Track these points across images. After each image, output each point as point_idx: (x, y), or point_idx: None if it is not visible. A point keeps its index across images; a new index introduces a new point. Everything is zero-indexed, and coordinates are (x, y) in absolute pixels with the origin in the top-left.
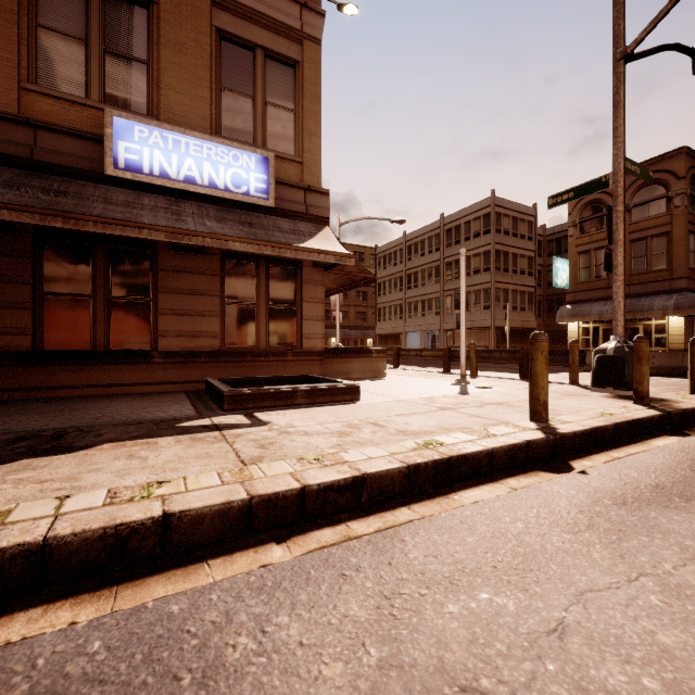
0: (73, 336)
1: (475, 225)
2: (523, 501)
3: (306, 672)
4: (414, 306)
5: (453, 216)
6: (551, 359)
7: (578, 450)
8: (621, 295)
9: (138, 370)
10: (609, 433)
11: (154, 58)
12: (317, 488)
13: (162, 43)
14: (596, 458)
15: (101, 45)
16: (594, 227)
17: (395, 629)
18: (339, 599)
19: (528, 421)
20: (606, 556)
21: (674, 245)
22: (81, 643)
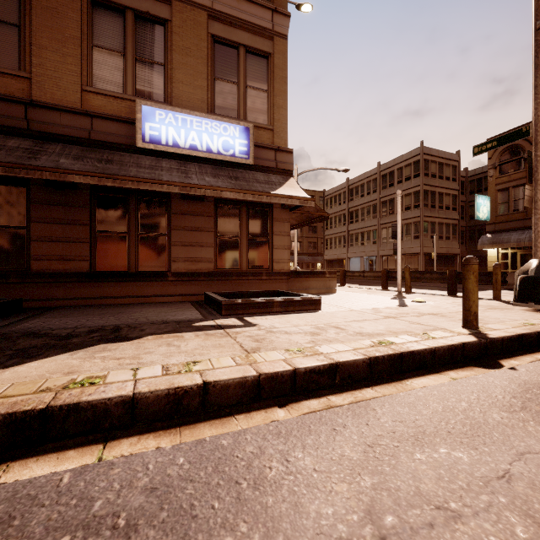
0: (115, 261)
1: (406, 170)
2: (465, 387)
3: (323, 487)
4: (355, 237)
5: (387, 164)
6: None
7: (505, 351)
8: None
9: (158, 286)
10: (533, 339)
11: (169, 60)
12: (304, 370)
13: (174, 50)
14: (522, 359)
15: (133, 55)
16: (512, 168)
17: (380, 466)
18: (335, 445)
19: (461, 328)
20: (539, 430)
21: None
22: (172, 458)
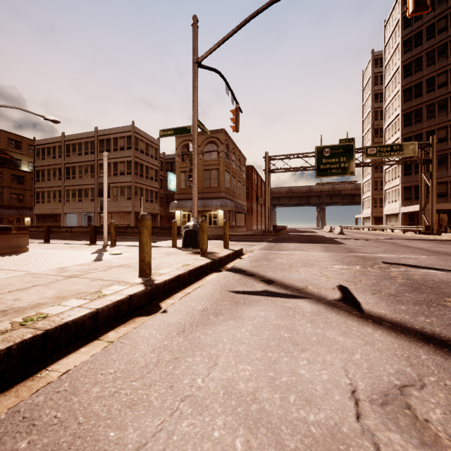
0: None
1: (121, 141)
2: (110, 356)
3: None
4: (72, 193)
5: (105, 131)
6: (163, 232)
7: (167, 292)
8: (196, 196)
9: None
10: (186, 277)
11: None
12: None
13: None
14: (177, 296)
15: None
16: (188, 159)
17: None
18: None
19: (137, 278)
20: (161, 393)
21: (220, 176)
22: None
